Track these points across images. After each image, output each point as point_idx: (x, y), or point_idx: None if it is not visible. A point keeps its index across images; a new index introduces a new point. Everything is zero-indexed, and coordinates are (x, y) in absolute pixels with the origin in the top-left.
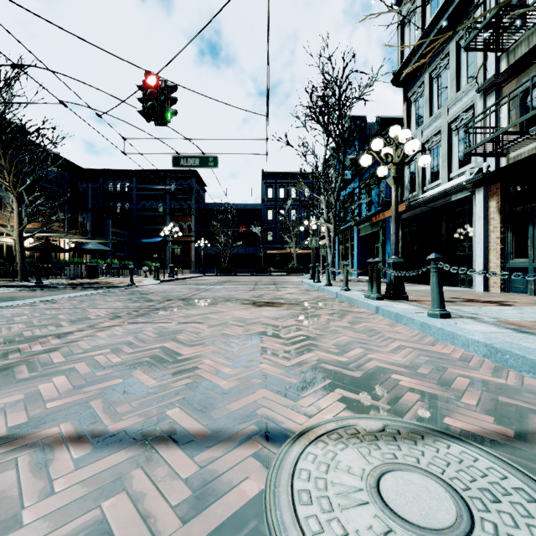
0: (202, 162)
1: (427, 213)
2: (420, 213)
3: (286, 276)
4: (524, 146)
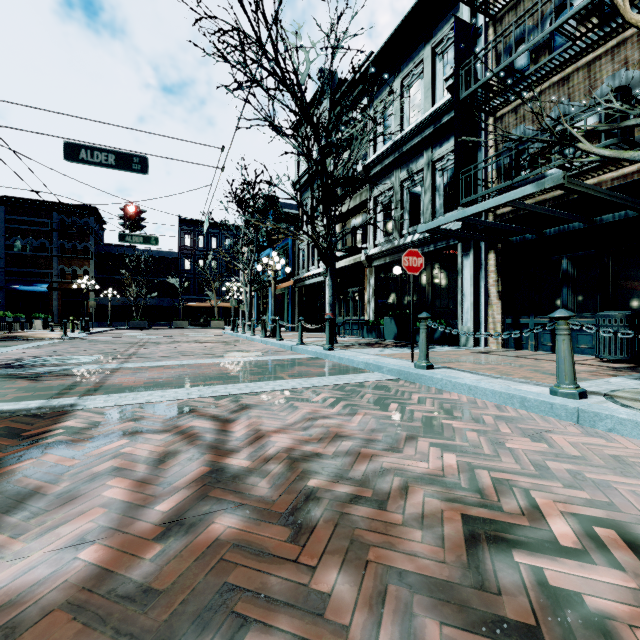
0: (145, 240)
1: (310, 285)
2: (306, 285)
3: (207, 329)
4: (343, 260)
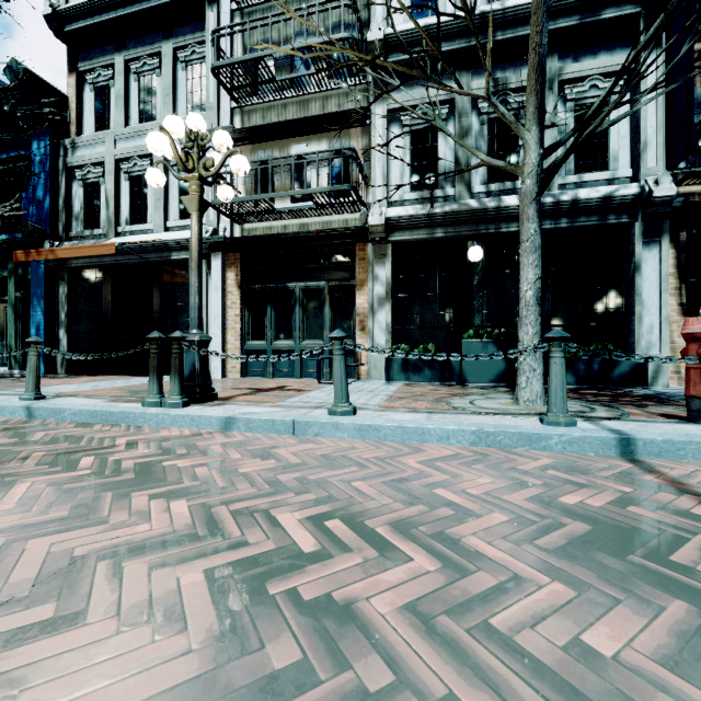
0: None
1: (123, 267)
2: (111, 265)
3: None
4: (261, 221)
